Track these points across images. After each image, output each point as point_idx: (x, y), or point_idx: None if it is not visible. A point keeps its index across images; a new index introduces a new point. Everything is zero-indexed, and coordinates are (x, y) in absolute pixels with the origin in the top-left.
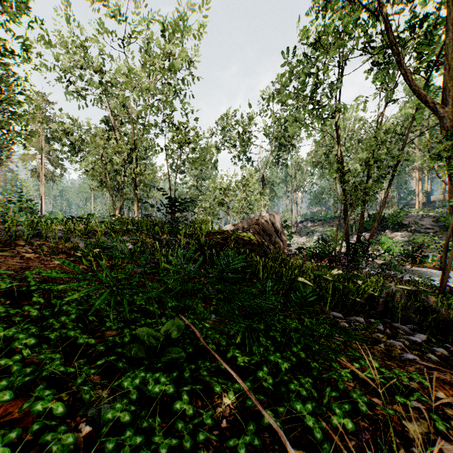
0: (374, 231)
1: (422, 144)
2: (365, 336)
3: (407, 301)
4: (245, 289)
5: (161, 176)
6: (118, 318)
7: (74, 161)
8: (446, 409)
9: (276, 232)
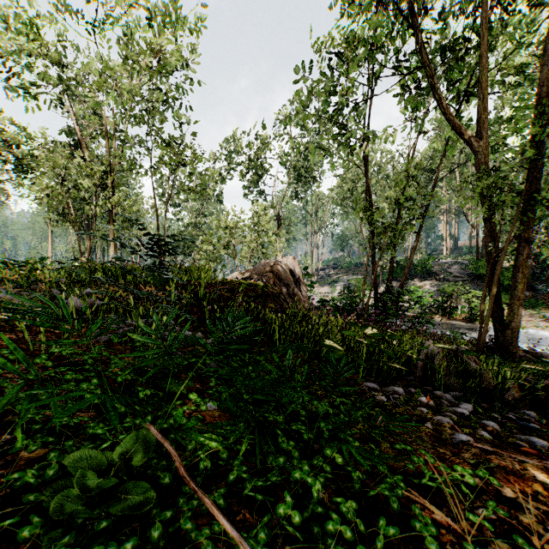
0: (404, 279)
1: (450, 184)
2: (408, 413)
3: (448, 363)
4: (257, 359)
5: (147, 209)
6: (45, 429)
7: (20, 183)
8: (520, 515)
9: (295, 281)
